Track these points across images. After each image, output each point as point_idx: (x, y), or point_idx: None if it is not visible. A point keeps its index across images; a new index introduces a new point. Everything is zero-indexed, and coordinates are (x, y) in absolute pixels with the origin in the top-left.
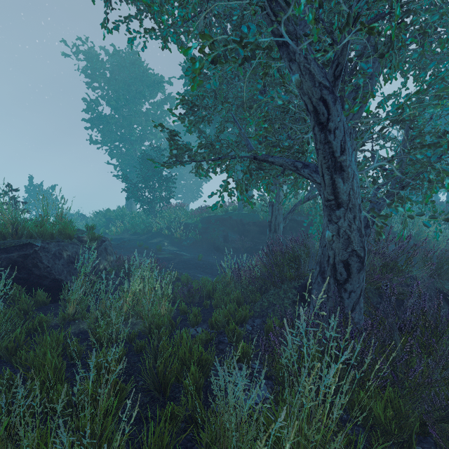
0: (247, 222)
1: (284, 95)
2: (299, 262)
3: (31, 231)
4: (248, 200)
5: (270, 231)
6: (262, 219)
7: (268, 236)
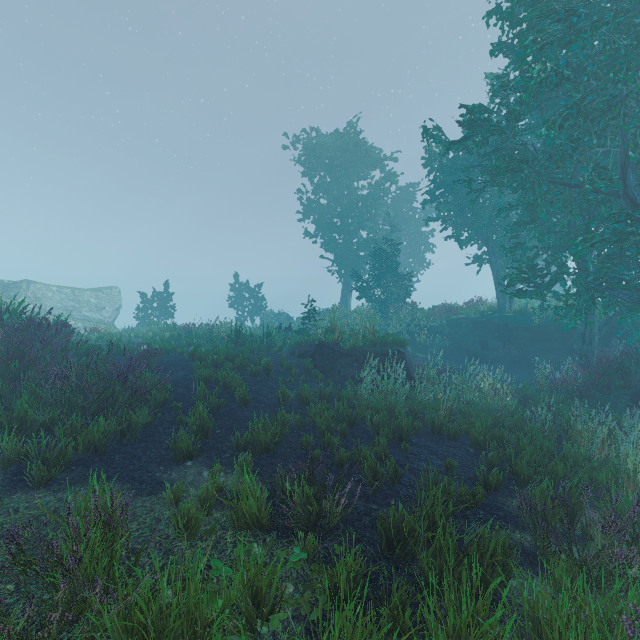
0: (515, 326)
1: (632, 249)
2: (629, 372)
3: (385, 341)
4: (586, 321)
5: (583, 343)
6: (537, 323)
7: (580, 347)
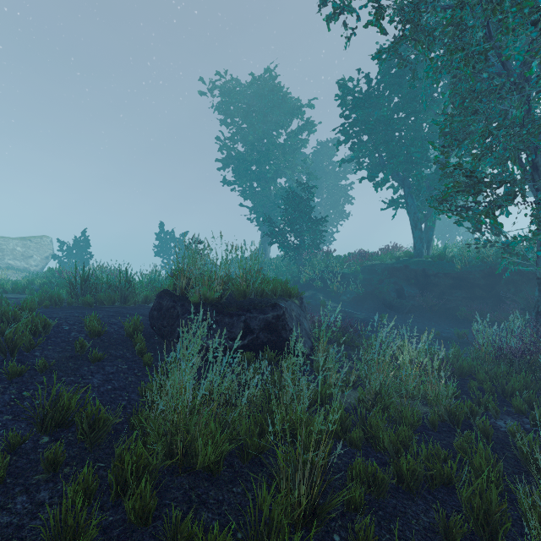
0: (434, 272)
1: None
2: None
3: (262, 289)
4: None
5: None
6: (458, 269)
7: (537, 298)
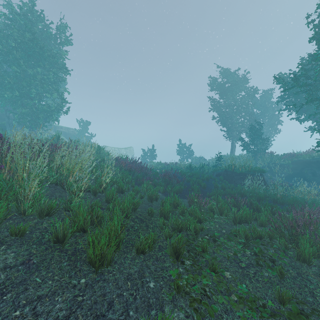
0: None
1: None
2: None
3: (254, 170)
4: None
5: None
6: None
7: None
